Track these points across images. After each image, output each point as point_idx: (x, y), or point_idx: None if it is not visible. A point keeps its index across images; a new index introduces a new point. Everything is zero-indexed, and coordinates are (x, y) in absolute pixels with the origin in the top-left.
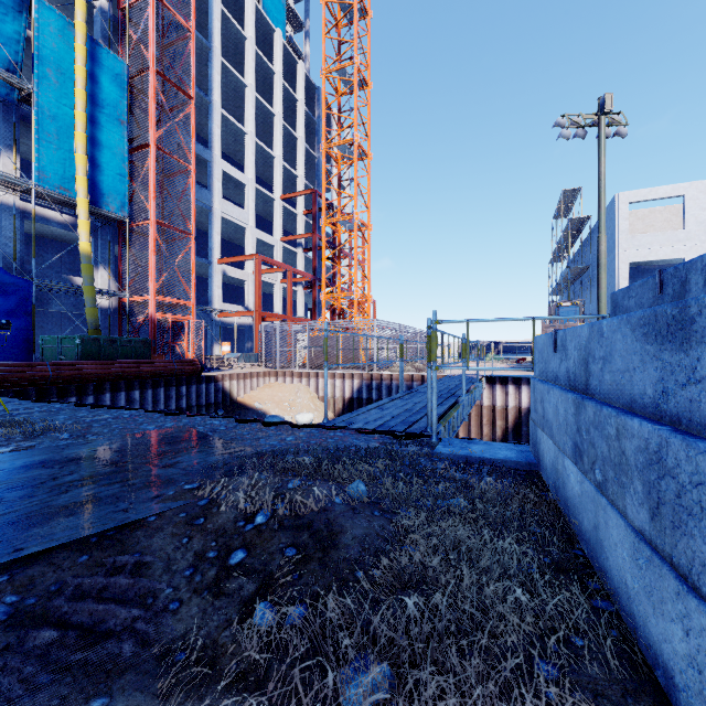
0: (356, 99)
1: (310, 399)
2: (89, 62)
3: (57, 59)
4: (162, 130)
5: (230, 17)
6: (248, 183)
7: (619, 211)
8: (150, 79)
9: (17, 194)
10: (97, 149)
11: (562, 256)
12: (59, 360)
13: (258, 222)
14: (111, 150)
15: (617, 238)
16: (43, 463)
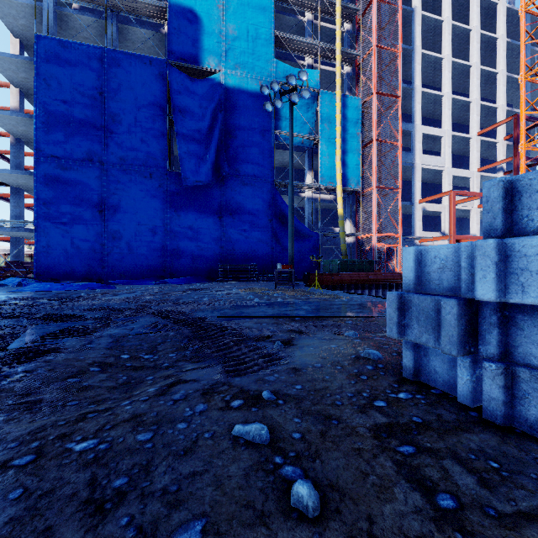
0: None
1: None
2: (342, 109)
3: (328, 116)
4: (380, 128)
5: (428, 15)
6: (444, 134)
7: None
8: (373, 101)
9: (312, 191)
10: (345, 155)
11: None
12: (330, 272)
13: (455, 160)
14: (352, 153)
15: None
16: (344, 304)
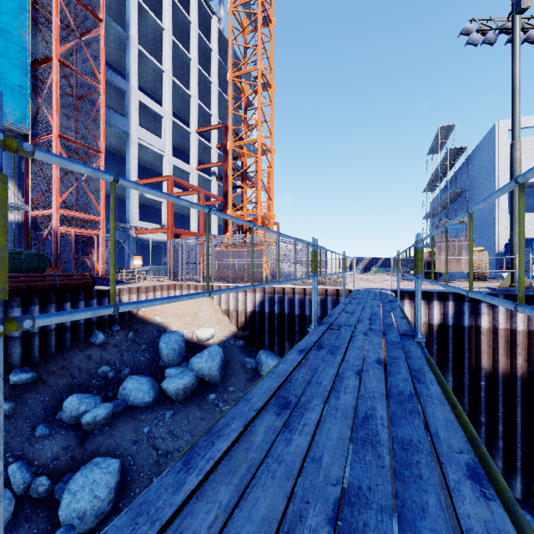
0: (260, 30)
1: (213, 313)
2: None
3: None
4: (67, 46)
5: None
6: (165, 116)
7: (499, 137)
8: None
9: None
10: None
11: (438, 183)
12: None
13: (178, 154)
14: (9, 60)
15: (497, 163)
16: None
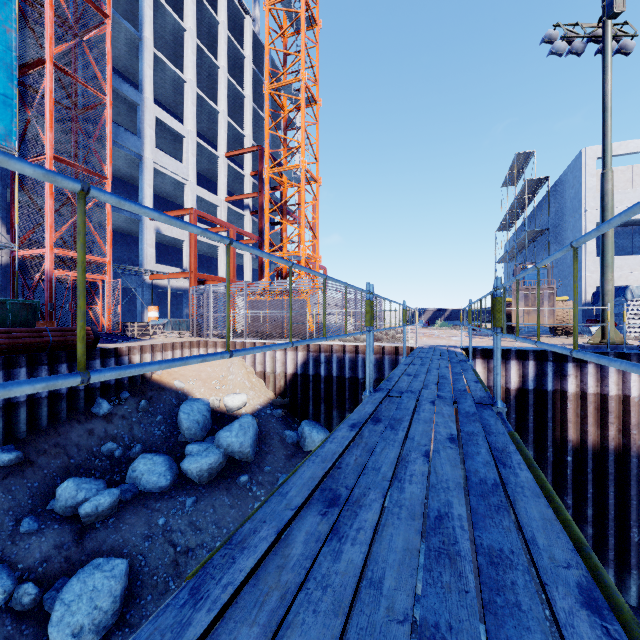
0: (303, 33)
1: (245, 376)
2: None
3: None
4: (64, 46)
5: None
6: (188, 135)
7: (586, 167)
8: None
9: None
10: None
11: (515, 220)
12: None
13: (203, 182)
14: None
15: (583, 196)
16: None
